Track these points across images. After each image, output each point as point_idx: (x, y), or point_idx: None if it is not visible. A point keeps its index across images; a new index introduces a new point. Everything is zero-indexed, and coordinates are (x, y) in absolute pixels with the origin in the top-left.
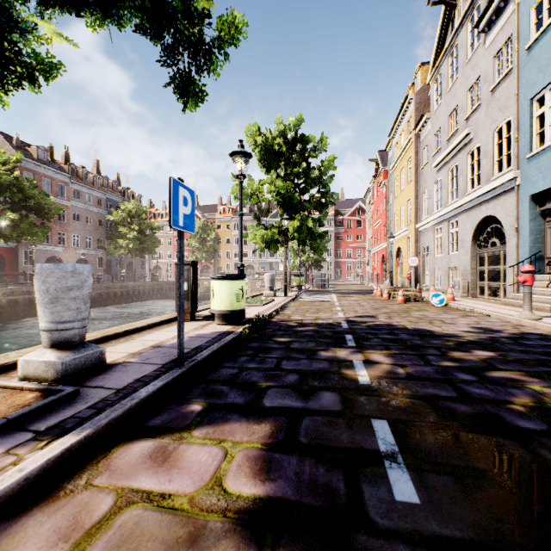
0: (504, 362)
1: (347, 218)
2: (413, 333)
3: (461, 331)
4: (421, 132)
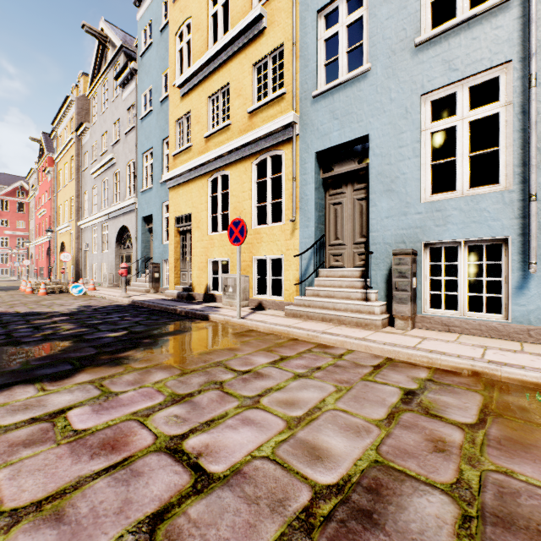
0: (68, 320)
1: (1, 197)
2: (20, 315)
3: (67, 309)
4: (83, 136)
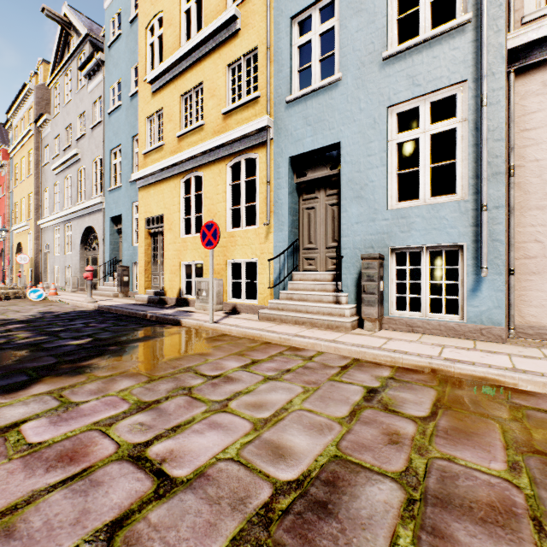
0: (24, 327)
1: None
2: None
3: (23, 315)
4: (43, 129)
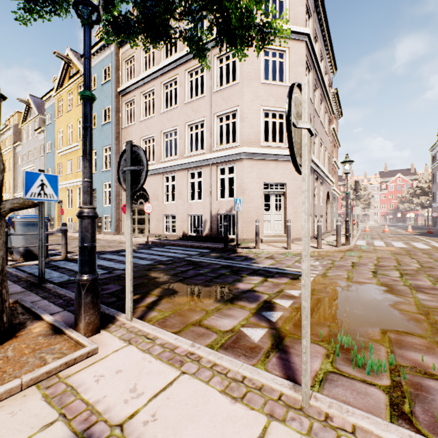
0: None
1: None
2: None
3: None
4: (18, 147)
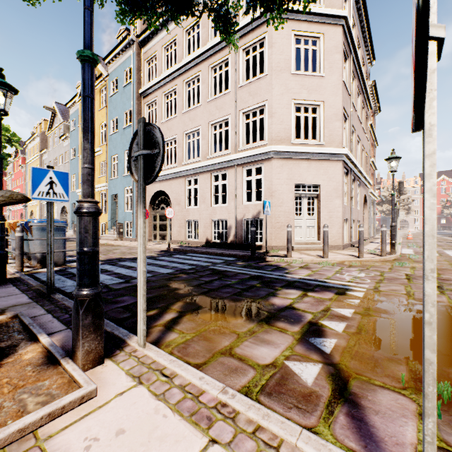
0: None
1: None
2: None
3: None
4: (44, 154)
